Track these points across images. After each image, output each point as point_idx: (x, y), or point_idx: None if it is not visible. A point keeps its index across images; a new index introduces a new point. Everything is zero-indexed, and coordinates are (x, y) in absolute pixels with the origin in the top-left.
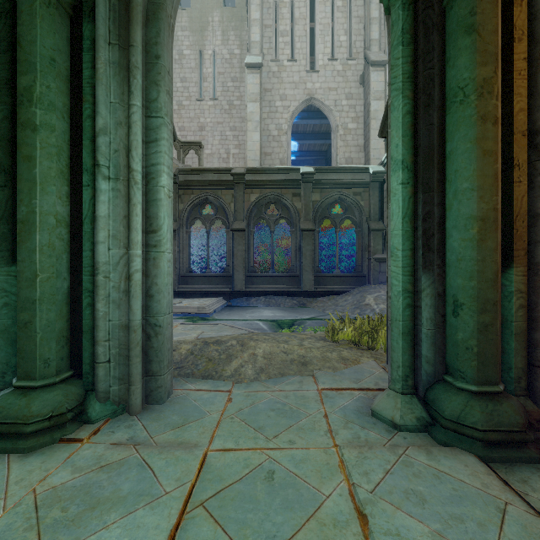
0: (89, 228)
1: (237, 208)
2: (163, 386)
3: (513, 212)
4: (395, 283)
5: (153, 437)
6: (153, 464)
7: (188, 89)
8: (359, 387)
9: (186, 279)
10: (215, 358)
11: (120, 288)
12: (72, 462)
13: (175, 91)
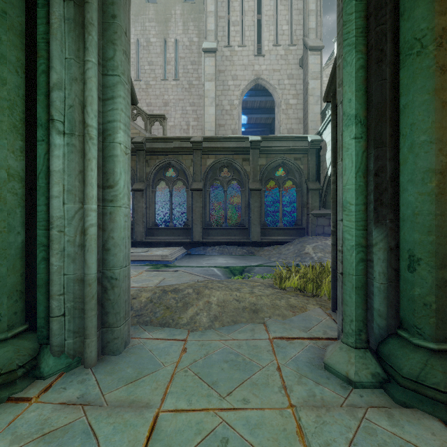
0: (43, 182)
1: (195, 171)
2: (119, 337)
3: None
4: (348, 237)
5: (105, 394)
6: (99, 431)
7: (154, 71)
8: (308, 336)
9: (152, 231)
10: (172, 306)
11: (75, 242)
12: (13, 429)
13: (144, 73)
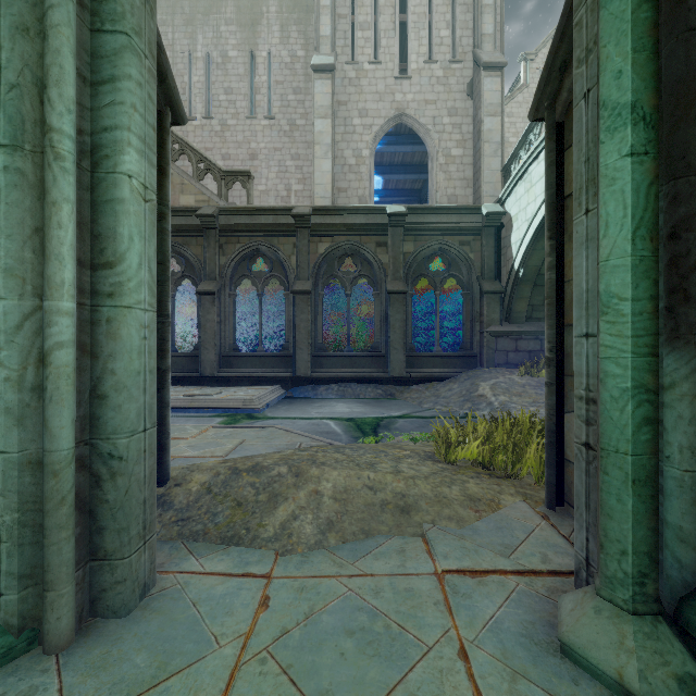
0: None
1: (300, 263)
2: (127, 580)
3: None
4: (613, 370)
5: None
6: None
7: (235, 103)
8: (514, 568)
9: (230, 360)
10: (248, 500)
11: (23, 381)
12: None
13: (218, 106)
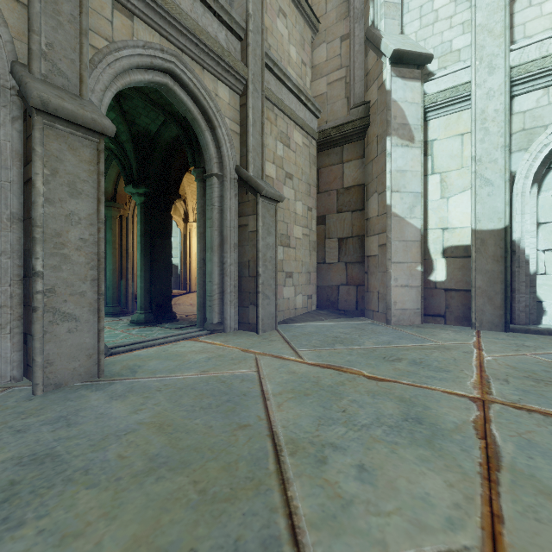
0: None
1: None
2: None
3: (123, 267)
4: None
5: None
6: None
7: None
8: None
9: None
10: None
11: None
12: None
13: None
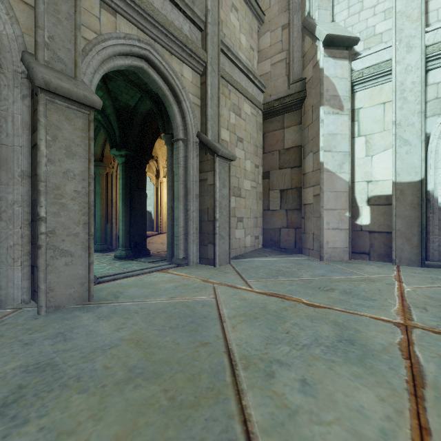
0: None
1: None
2: None
3: (108, 213)
4: None
5: None
6: None
7: None
8: None
9: None
10: None
11: None
12: None
13: None
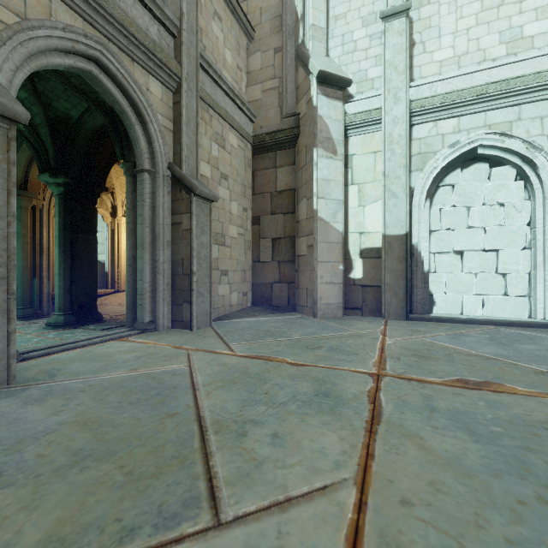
0: None
1: None
2: None
3: (36, 264)
4: None
5: None
6: None
7: None
8: None
9: None
10: None
11: None
12: None
13: None
